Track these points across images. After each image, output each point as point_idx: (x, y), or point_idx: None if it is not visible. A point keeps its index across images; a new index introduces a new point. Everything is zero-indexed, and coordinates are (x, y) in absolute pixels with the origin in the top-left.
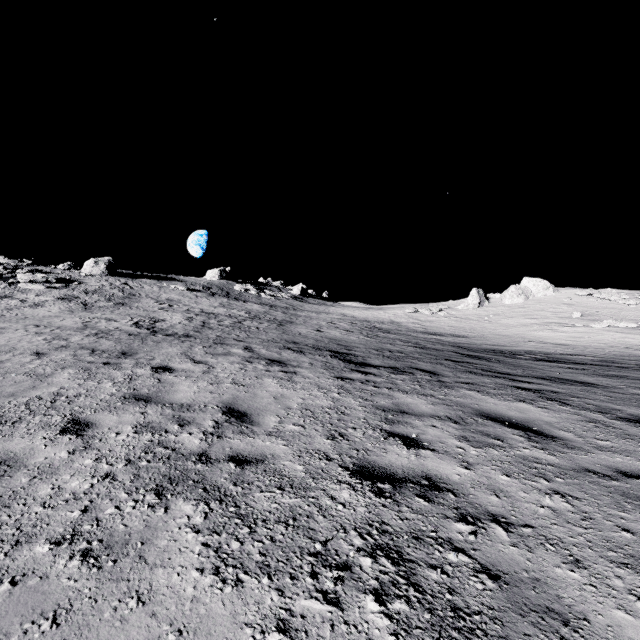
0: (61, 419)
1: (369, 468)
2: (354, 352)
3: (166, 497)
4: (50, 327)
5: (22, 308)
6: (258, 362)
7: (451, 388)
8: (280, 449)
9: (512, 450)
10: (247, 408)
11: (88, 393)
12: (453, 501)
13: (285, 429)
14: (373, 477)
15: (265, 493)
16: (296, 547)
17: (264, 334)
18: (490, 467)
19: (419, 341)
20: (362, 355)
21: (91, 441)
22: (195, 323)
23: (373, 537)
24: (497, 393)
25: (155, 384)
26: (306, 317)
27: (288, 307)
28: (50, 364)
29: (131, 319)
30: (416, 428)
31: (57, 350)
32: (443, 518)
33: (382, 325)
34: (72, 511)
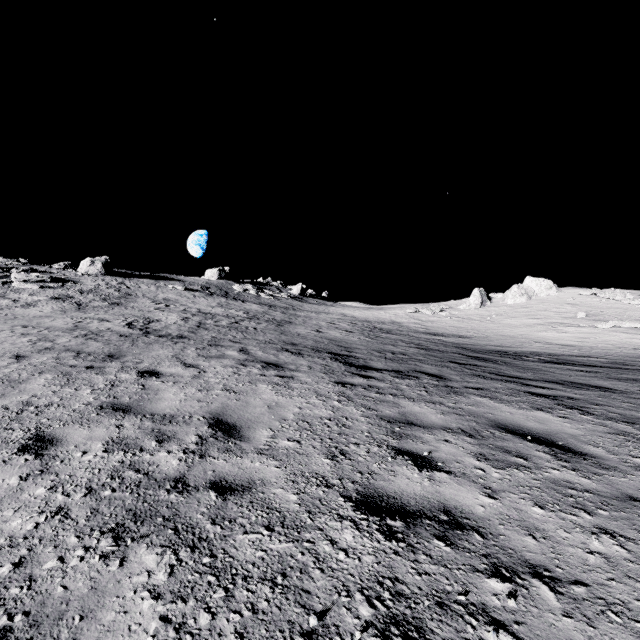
0: (23, 434)
1: (376, 497)
2: (355, 354)
3: (125, 542)
4: (38, 328)
5: (13, 308)
6: (253, 365)
7: (461, 394)
8: (271, 472)
9: (540, 471)
10: (237, 419)
11: (61, 402)
12: (481, 545)
13: (278, 446)
14: (381, 510)
15: (249, 535)
16: (284, 622)
17: (261, 335)
18: (518, 495)
19: (421, 342)
20: (363, 357)
21: (51, 463)
22: (191, 323)
23: (385, 603)
24: (511, 400)
25: (138, 391)
26: (305, 317)
27: (287, 307)
28: (28, 368)
29: (125, 319)
30: (427, 443)
31: (40, 352)
32: (471, 571)
33: (383, 325)
34: (1, 565)
